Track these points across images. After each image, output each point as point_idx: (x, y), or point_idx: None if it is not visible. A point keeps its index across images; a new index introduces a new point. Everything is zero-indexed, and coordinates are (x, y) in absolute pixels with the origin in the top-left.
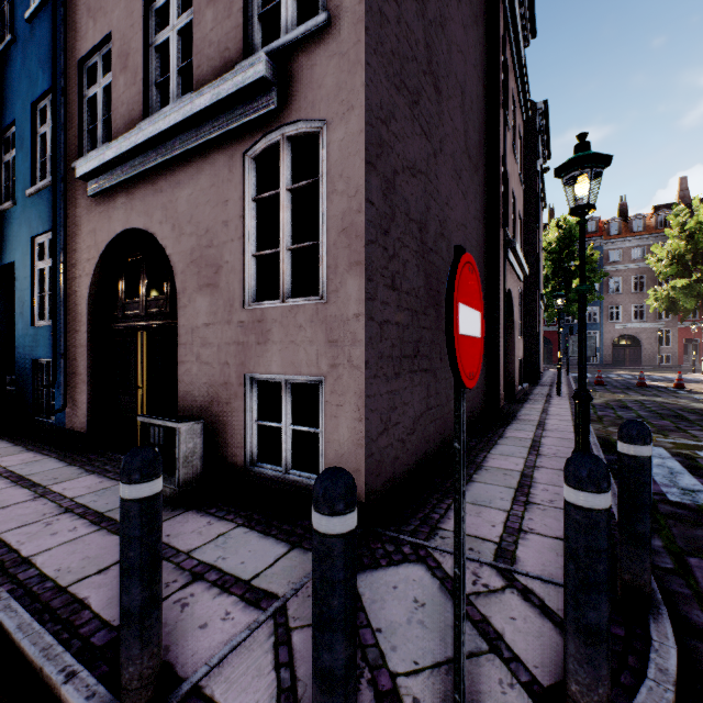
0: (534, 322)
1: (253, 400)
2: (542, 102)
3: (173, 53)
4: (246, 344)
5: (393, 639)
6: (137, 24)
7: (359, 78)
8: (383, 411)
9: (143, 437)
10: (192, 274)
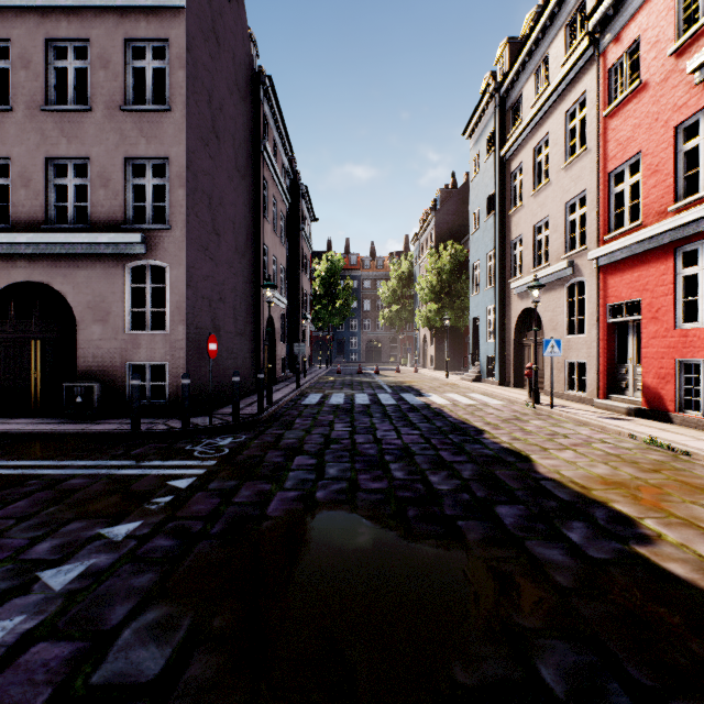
0: (299, 332)
1: (130, 373)
2: (304, 186)
3: (70, 194)
4: (127, 349)
5: (197, 422)
6: (40, 167)
7: (184, 255)
8: (193, 374)
9: (68, 393)
10: (89, 314)
